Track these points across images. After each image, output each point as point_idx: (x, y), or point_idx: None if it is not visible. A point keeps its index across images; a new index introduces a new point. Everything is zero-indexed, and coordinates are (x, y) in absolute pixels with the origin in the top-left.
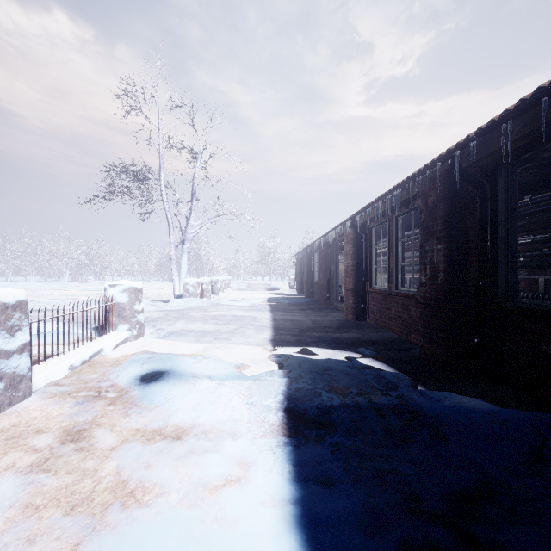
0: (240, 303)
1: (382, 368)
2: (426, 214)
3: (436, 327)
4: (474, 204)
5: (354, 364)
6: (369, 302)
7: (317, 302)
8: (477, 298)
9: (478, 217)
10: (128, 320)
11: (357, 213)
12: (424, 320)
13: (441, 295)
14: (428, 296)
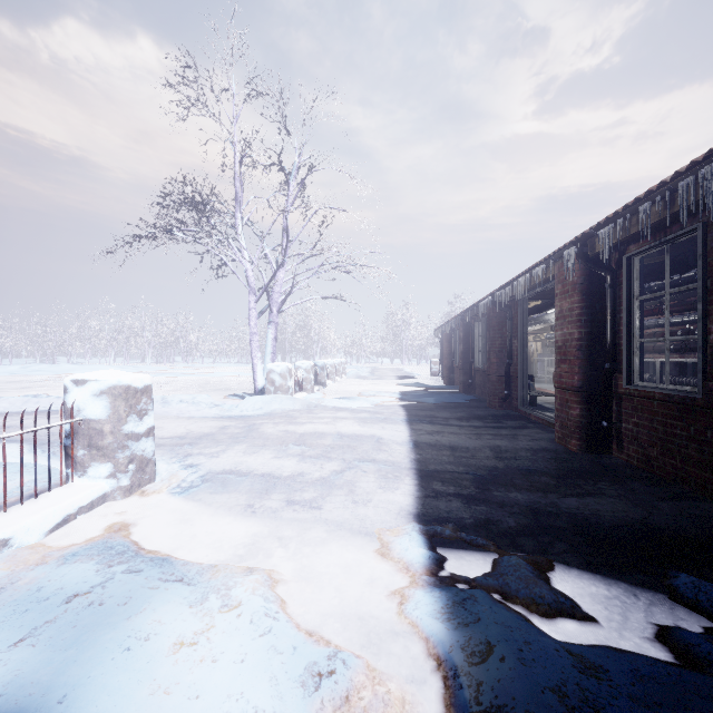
0: (356, 403)
1: None
2: None
3: None
4: None
5: None
6: (623, 417)
7: (483, 402)
8: None
9: None
10: (110, 456)
11: (604, 224)
12: None
13: None
14: None
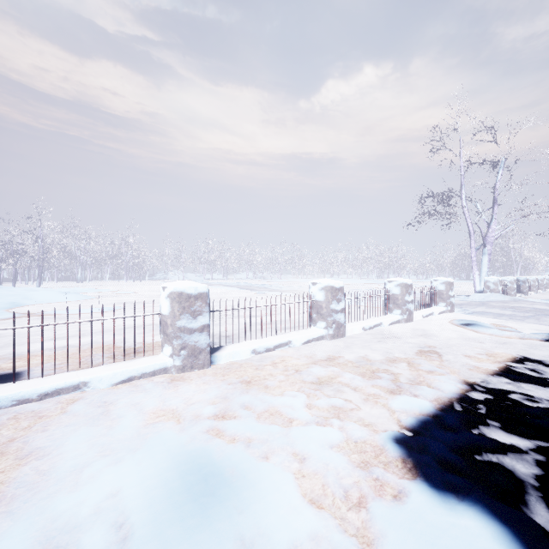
0: None
1: None
2: None
3: None
4: None
5: None
6: None
7: None
8: None
9: None
10: (445, 300)
11: None
12: None
13: None
14: None
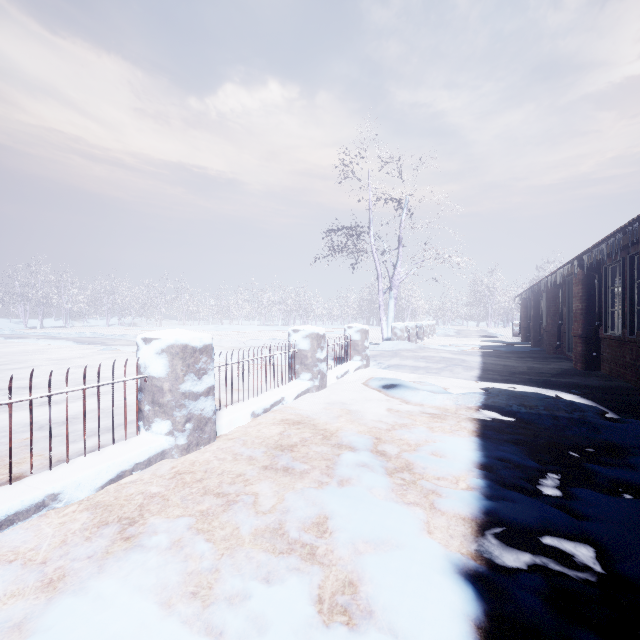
0: (448, 348)
1: (586, 403)
2: None
3: None
4: None
5: (555, 397)
6: (604, 350)
7: (544, 351)
8: None
9: None
10: (360, 353)
11: (583, 253)
12: None
13: None
14: None
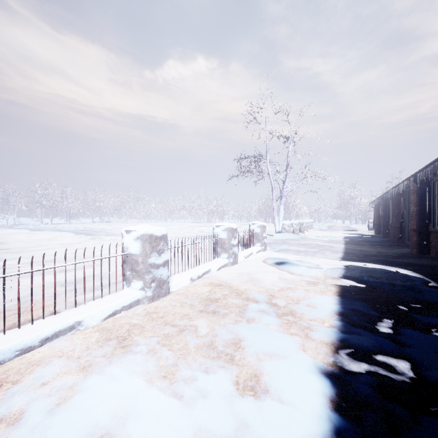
0: (321, 238)
1: (416, 275)
2: None
3: None
4: None
5: (394, 271)
6: (432, 240)
7: (390, 241)
8: None
9: None
10: (260, 241)
11: (417, 172)
12: None
13: None
14: None
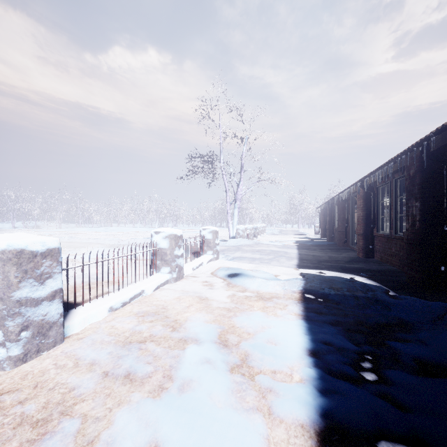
0: (275, 243)
1: (372, 283)
2: (409, 181)
3: (414, 259)
4: (443, 174)
5: (351, 280)
6: (376, 244)
7: (336, 245)
8: (442, 239)
9: (444, 184)
10: (212, 249)
11: (365, 177)
12: (408, 254)
13: (416, 237)
14: (409, 238)
